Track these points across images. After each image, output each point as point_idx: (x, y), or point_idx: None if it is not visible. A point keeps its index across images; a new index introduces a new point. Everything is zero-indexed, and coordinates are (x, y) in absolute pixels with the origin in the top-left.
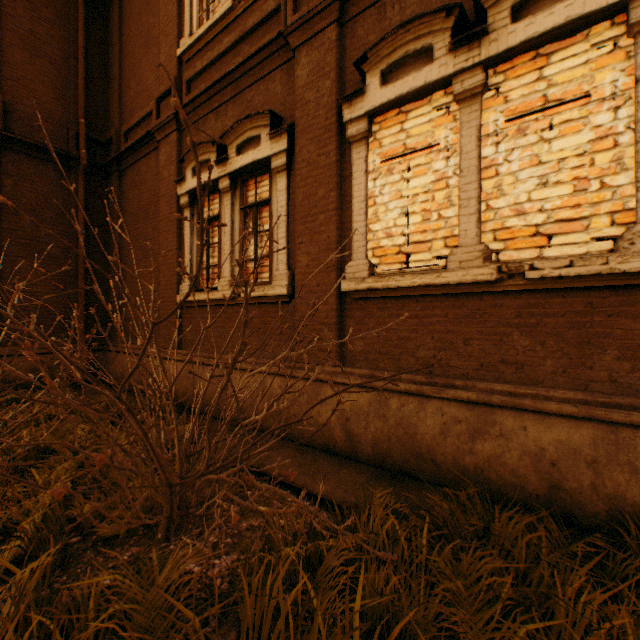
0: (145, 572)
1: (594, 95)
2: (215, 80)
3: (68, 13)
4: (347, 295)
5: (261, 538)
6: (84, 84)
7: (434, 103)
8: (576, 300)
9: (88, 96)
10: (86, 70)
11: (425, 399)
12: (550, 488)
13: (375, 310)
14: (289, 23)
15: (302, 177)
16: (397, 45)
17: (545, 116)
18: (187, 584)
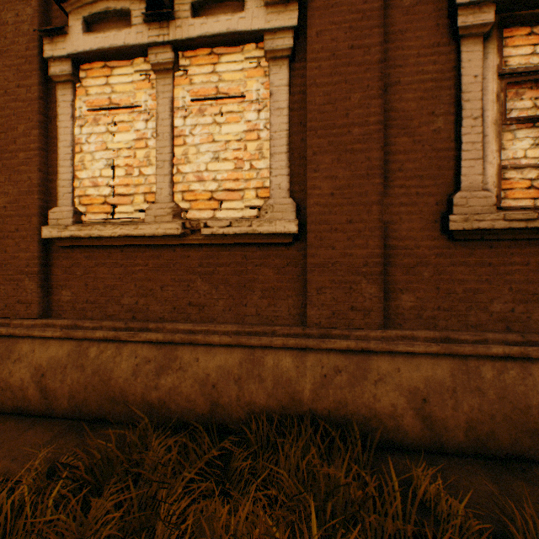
0: None
1: (248, 97)
2: None
3: None
4: (54, 242)
5: None
6: None
7: (137, 67)
8: (238, 253)
9: None
10: None
11: (123, 344)
12: (212, 406)
13: (83, 259)
14: None
15: None
16: None
17: (218, 104)
18: None
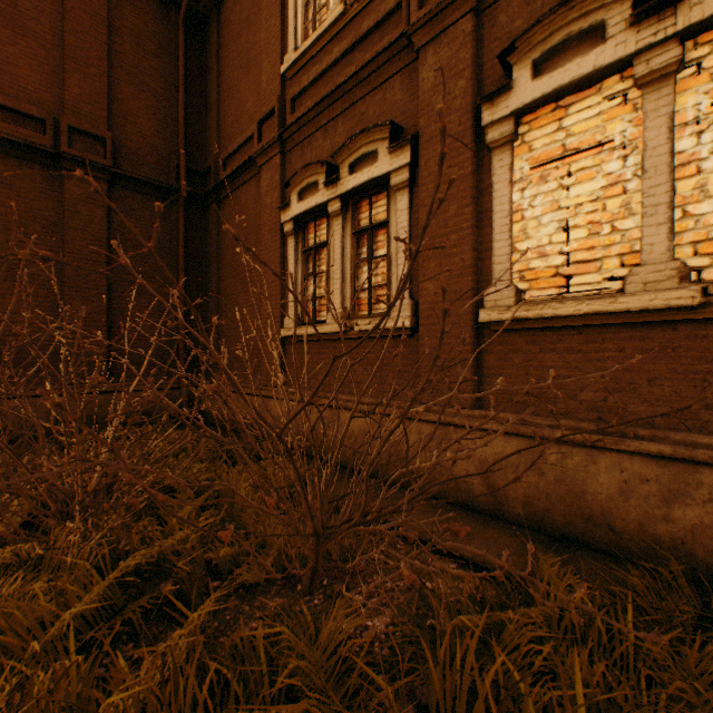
0: (300, 627)
1: None
2: (323, 95)
3: (169, 43)
4: (485, 327)
5: (411, 601)
6: (184, 114)
7: (604, 92)
8: None
9: (187, 126)
10: (185, 99)
11: (595, 451)
12: None
13: (522, 344)
14: (413, 20)
15: (428, 193)
16: (555, 27)
17: None
18: (343, 645)
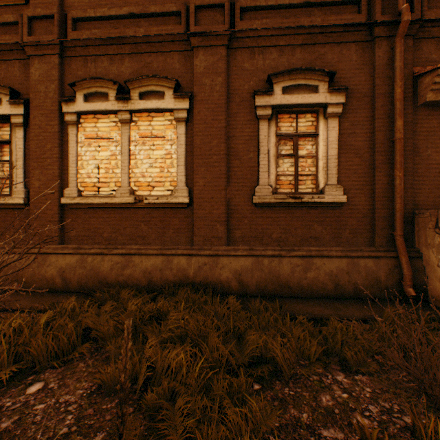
0: None
1: (166, 138)
2: None
3: None
4: (66, 206)
5: None
6: None
7: (111, 119)
8: (162, 212)
9: None
10: None
11: (105, 255)
12: (149, 282)
13: (82, 214)
14: (25, 39)
15: (36, 134)
16: (92, 85)
17: (152, 140)
18: None
